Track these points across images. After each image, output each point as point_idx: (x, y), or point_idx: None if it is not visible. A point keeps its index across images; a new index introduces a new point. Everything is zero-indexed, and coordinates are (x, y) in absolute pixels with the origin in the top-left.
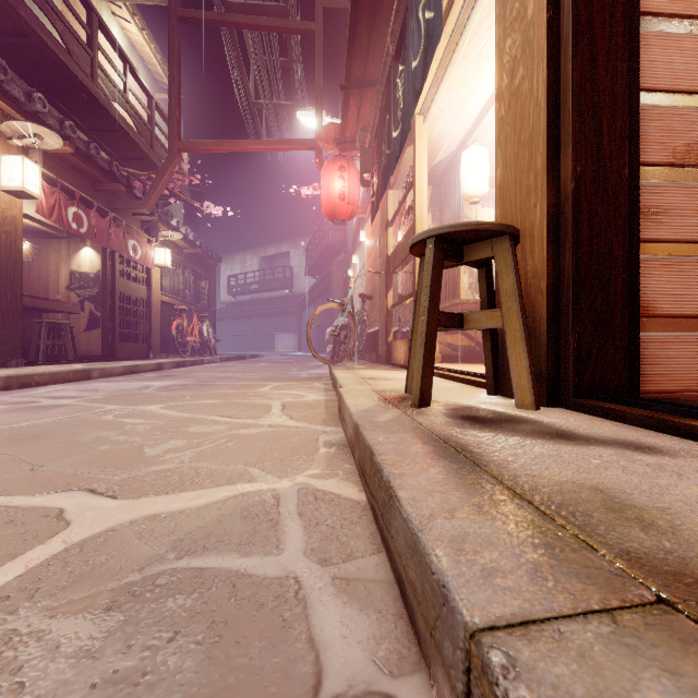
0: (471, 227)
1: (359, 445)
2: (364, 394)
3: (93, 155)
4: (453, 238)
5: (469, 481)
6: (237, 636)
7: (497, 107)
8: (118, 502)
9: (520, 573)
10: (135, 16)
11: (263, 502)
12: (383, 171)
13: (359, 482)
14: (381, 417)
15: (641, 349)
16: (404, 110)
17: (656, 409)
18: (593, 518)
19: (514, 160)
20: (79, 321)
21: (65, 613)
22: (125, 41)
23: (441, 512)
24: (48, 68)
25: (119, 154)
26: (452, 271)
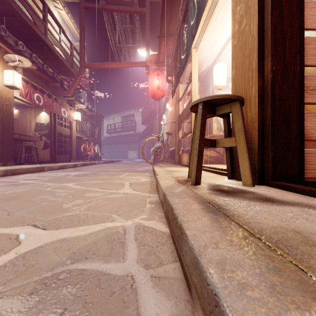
0: (220, 97)
1: (165, 204)
2: (168, 178)
3: (45, 70)
4: (211, 103)
5: (224, 225)
6: (98, 312)
7: (232, 40)
8: (46, 231)
9: (262, 287)
10: (65, 7)
11: (117, 232)
12: (177, 75)
13: (165, 222)
14: (176, 189)
15: (305, 157)
16: (187, 45)
17: (315, 186)
18: (298, 250)
19: (241, 65)
20: (39, 145)
21: (8, 295)
22: (60, 19)
23: (210, 244)
24: (25, 30)
25: (57, 69)
26: (209, 121)
